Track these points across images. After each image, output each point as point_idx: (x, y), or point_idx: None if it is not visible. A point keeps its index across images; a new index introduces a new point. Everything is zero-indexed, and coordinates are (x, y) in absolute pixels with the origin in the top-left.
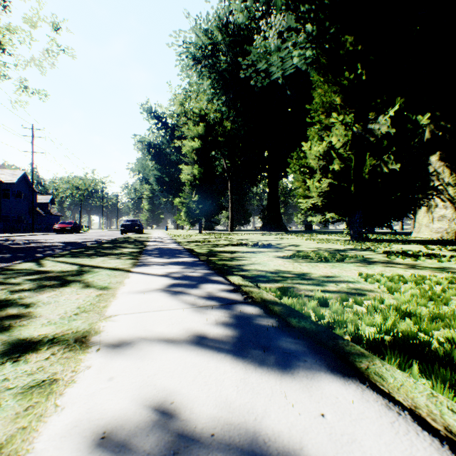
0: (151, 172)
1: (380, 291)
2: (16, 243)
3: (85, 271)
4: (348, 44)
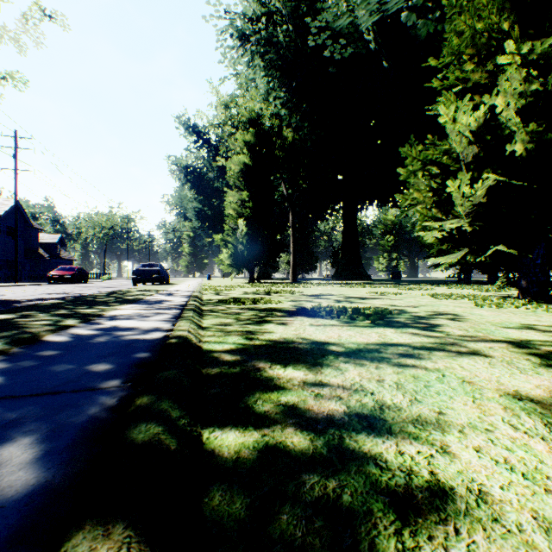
0: (189, 204)
1: None
2: None
3: None
4: None
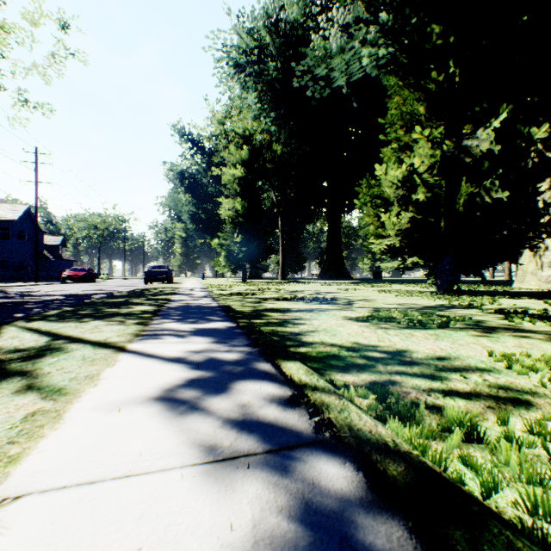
0: (184, 208)
1: (550, 395)
2: (4, 296)
3: (50, 350)
4: (436, 36)
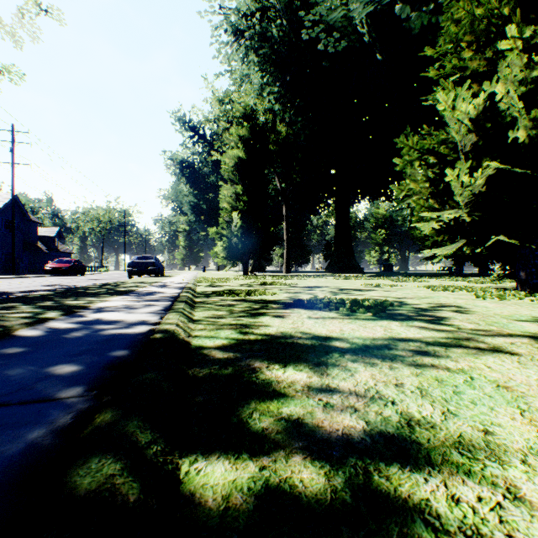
0: (185, 198)
1: None
2: None
3: None
4: None
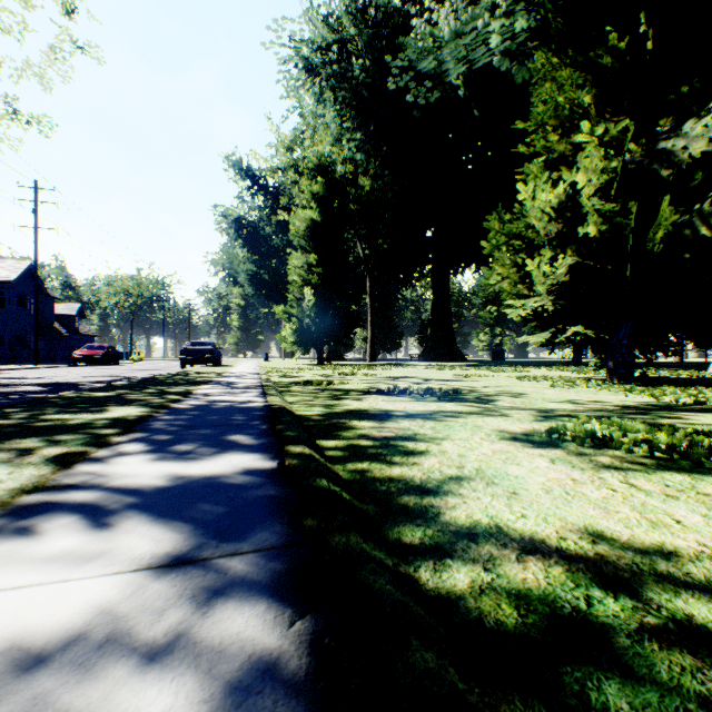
0: (241, 266)
1: None
2: None
3: None
4: None
